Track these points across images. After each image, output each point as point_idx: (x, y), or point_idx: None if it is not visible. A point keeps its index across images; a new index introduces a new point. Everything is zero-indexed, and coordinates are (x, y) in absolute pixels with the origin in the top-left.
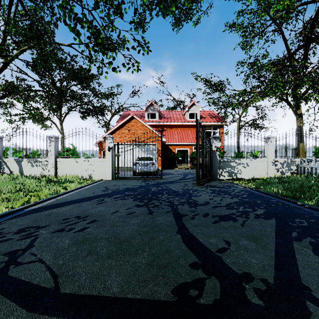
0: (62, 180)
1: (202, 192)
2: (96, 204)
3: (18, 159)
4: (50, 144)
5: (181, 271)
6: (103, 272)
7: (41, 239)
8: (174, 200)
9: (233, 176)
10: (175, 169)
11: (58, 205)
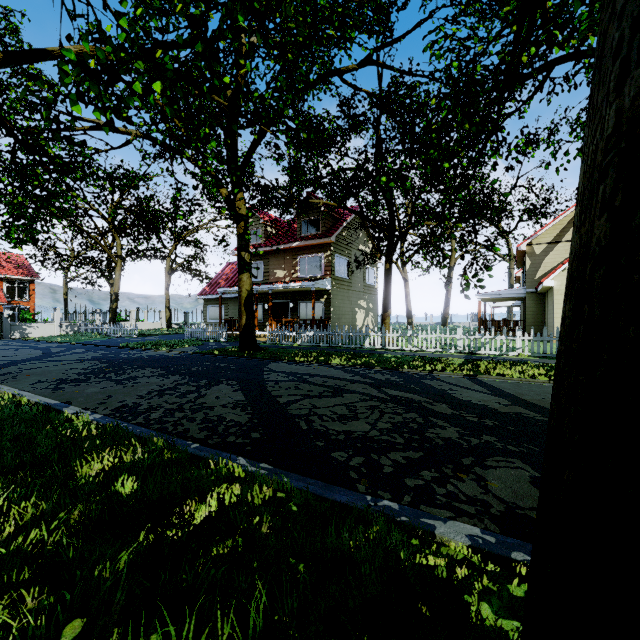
0: None
1: None
2: None
3: None
4: None
5: None
6: None
7: None
8: None
9: (25, 336)
10: None
11: None
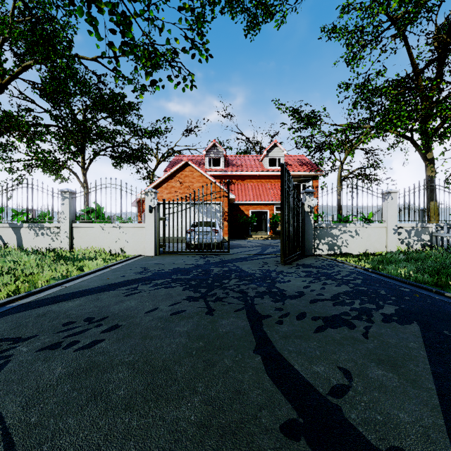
0: (79, 256)
1: (290, 275)
2: (124, 296)
3: (15, 224)
4: (63, 202)
5: (266, 445)
6: (110, 447)
7: (14, 364)
8: (248, 288)
9: (335, 249)
10: (249, 239)
11: (62, 297)
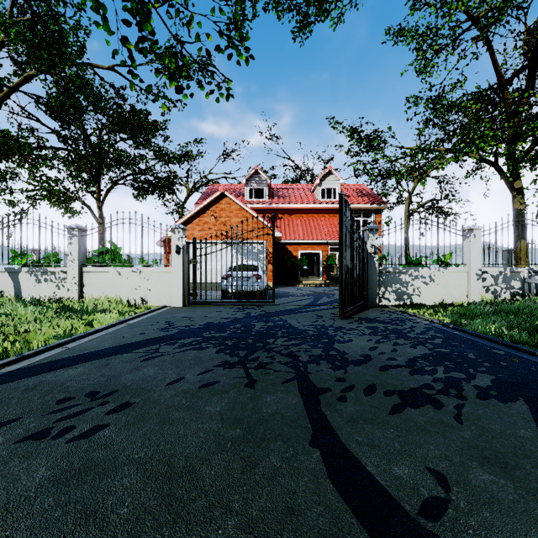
0: (89, 307)
1: (352, 333)
2: (140, 361)
3: (13, 268)
4: (70, 241)
5: None
6: None
7: None
8: (300, 350)
9: (404, 299)
10: (298, 286)
11: (62, 362)
